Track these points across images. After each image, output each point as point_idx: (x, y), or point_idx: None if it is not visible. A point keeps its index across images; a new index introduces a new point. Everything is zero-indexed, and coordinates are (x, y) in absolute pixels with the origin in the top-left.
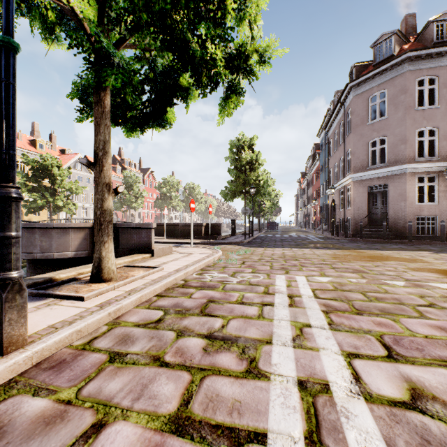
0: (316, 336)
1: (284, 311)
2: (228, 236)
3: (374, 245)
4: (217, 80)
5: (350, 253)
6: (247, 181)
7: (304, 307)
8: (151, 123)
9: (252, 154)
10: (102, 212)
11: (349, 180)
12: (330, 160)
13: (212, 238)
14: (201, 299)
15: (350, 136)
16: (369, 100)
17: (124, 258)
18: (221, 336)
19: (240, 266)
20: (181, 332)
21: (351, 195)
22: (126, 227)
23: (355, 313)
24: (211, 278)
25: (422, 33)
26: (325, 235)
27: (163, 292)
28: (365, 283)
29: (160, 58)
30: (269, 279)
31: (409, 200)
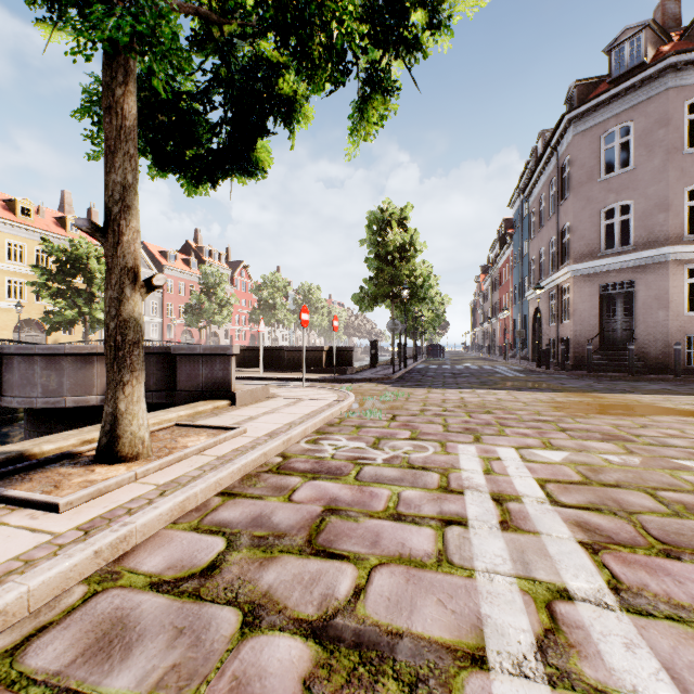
0: (598, 638)
1: (495, 544)
2: (365, 368)
3: (616, 384)
4: (345, 58)
5: (582, 400)
6: (396, 279)
7: (537, 532)
8: (229, 168)
9: (404, 234)
10: (119, 325)
11: (567, 275)
12: (531, 244)
13: (339, 371)
14: (311, 504)
15: (569, 202)
16: (602, 140)
17: (180, 408)
18: (351, 630)
19: (388, 424)
20: (255, 613)
21: (570, 299)
22: (187, 353)
23: (659, 551)
24: (334, 451)
25: (693, 24)
26: (525, 367)
27: (237, 486)
28: (641, 465)
29: (241, 41)
30: (447, 453)
31: (673, 307)
